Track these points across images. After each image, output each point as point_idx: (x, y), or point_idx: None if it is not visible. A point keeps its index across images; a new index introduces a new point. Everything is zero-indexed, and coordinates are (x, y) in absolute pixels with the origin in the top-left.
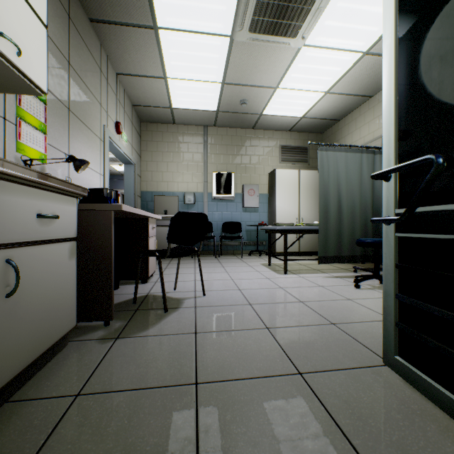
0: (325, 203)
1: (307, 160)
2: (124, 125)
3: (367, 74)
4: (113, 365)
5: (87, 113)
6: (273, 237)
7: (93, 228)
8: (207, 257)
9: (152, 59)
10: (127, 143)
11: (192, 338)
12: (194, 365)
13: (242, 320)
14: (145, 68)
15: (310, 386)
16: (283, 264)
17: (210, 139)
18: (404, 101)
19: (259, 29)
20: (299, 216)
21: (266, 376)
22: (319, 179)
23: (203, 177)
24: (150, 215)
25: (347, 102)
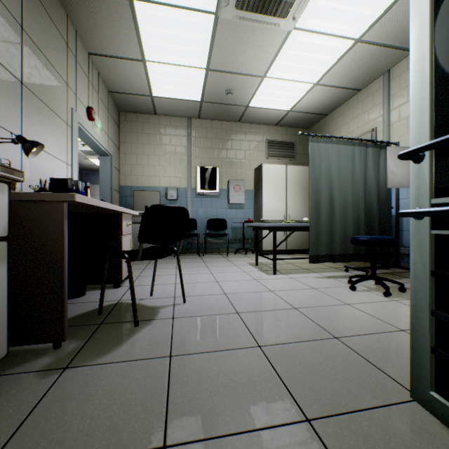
0: (316, 198)
1: (294, 156)
2: (98, 112)
3: (358, 64)
4: (48, 417)
5: (48, 92)
6: (260, 234)
7: (39, 225)
8: (191, 255)
9: (128, 37)
10: (102, 132)
11: (165, 364)
12: (164, 412)
13: (228, 336)
14: (120, 48)
15: (324, 443)
16: (271, 263)
17: (194, 131)
18: (445, 55)
19: (247, 5)
20: (286, 213)
21: (263, 427)
22: (310, 172)
23: (186, 172)
24: (122, 210)
25: (335, 95)
